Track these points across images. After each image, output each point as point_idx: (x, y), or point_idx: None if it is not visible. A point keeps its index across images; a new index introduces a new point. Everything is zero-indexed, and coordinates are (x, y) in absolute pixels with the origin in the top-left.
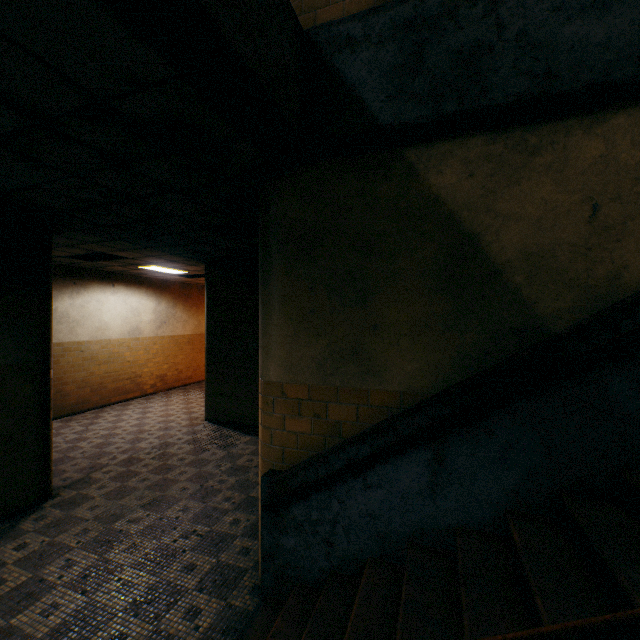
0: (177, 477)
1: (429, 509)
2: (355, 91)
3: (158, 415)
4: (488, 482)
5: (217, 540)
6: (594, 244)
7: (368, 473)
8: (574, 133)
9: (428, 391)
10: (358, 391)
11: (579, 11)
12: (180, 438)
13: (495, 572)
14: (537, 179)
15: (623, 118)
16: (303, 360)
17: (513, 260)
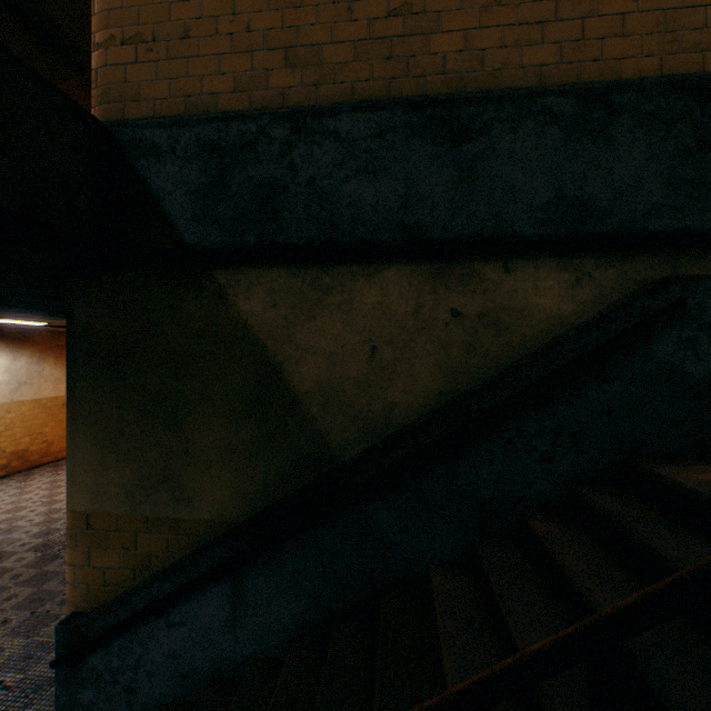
0: (1, 605)
1: (229, 642)
2: (161, 203)
3: (3, 510)
4: (281, 610)
5: (29, 690)
6: (373, 381)
7: (171, 611)
8: (358, 278)
9: (237, 518)
10: (170, 520)
11: (356, 172)
12: (25, 544)
13: (259, 710)
14: (330, 317)
15: (394, 272)
16: (111, 487)
17: (311, 391)
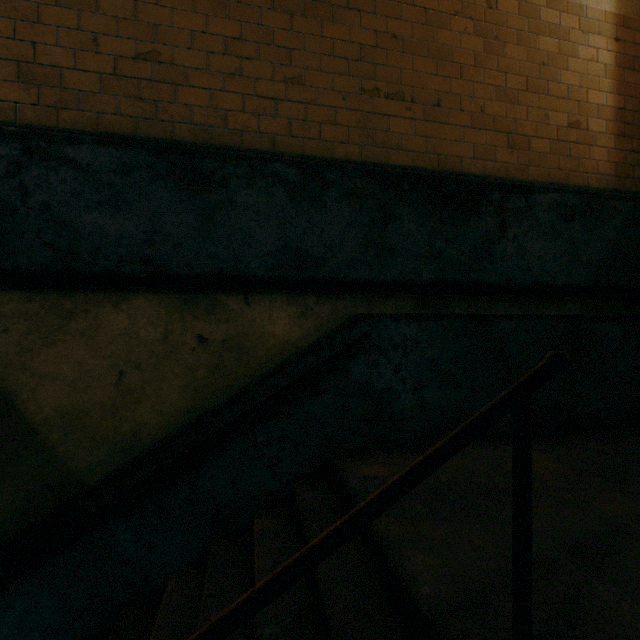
0: None
1: None
2: None
3: None
4: None
5: None
6: (121, 404)
7: None
8: (105, 305)
9: None
10: None
11: (98, 203)
12: None
13: None
14: (73, 342)
15: (143, 300)
16: None
17: (51, 418)
